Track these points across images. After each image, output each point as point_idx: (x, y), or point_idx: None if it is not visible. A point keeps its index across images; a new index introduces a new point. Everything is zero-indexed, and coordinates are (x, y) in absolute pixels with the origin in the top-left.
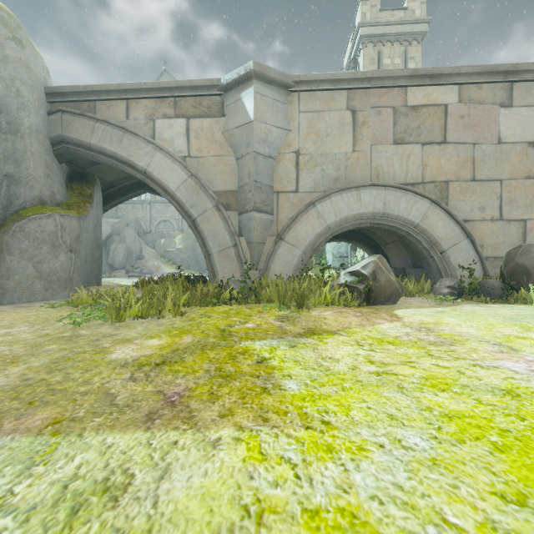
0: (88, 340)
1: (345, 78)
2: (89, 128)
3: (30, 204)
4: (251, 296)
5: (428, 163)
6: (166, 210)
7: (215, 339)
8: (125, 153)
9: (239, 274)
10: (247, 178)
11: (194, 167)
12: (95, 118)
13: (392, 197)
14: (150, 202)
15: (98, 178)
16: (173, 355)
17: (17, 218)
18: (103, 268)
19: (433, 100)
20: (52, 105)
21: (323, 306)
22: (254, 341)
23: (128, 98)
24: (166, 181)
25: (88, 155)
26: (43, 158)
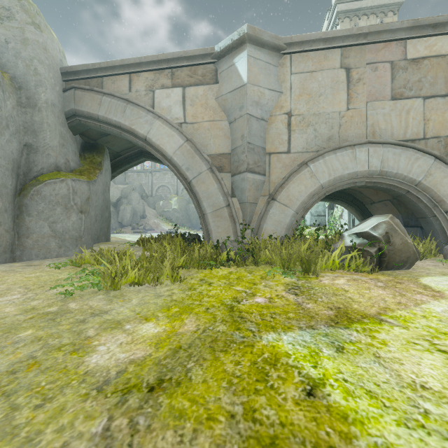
0: (73, 320)
1: (340, 36)
2: (97, 102)
3: (47, 170)
4: (249, 258)
5: (430, 117)
6: (164, 177)
7: (225, 325)
8: (128, 123)
9: (231, 233)
10: (240, 140)
11: (190, 132)
12: (102, 92)
13: (391, 154)
14: (151, 171)
15: (106, 148)
16: (173, 363)
17: (35, 182)
18: (114, 225)
19: (436, 51)
20: (66, 83)
21: (328, 270)
22: (279, 333)
23: (131, 72)
24: (164, 146)
25: (96, 126)
26: (58, 129)
